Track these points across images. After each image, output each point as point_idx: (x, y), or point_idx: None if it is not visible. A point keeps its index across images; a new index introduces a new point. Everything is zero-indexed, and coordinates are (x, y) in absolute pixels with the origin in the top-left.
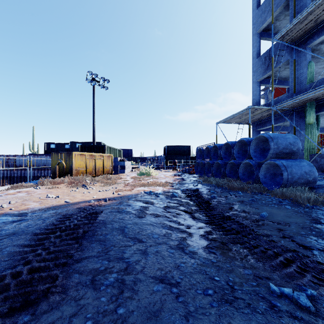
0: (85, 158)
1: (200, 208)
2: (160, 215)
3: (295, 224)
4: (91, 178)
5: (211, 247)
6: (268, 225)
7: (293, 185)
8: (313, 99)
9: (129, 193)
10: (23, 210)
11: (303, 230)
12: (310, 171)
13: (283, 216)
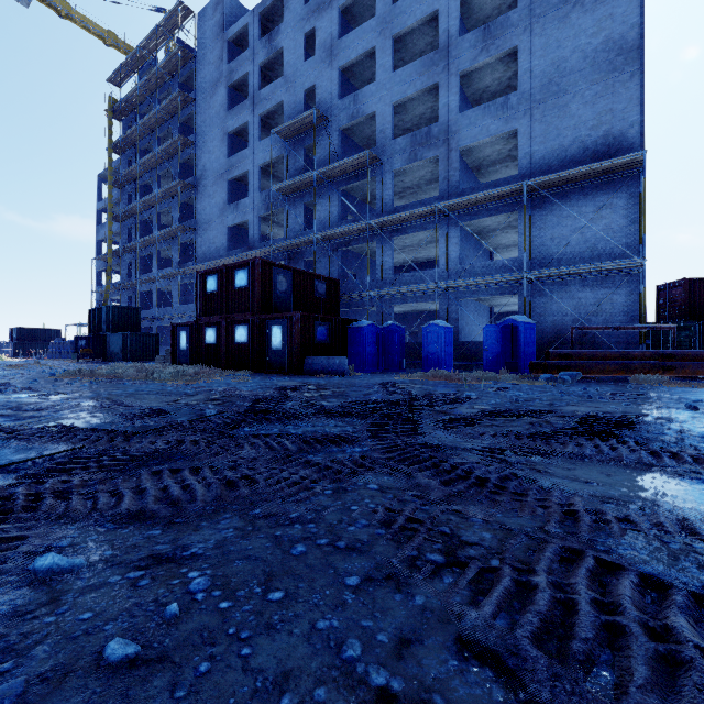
0: None
1: None
2: None
3: None
4: None
5: None
6: None
7: None
8: None
9: None
10: None
11: None
12: None
13: None
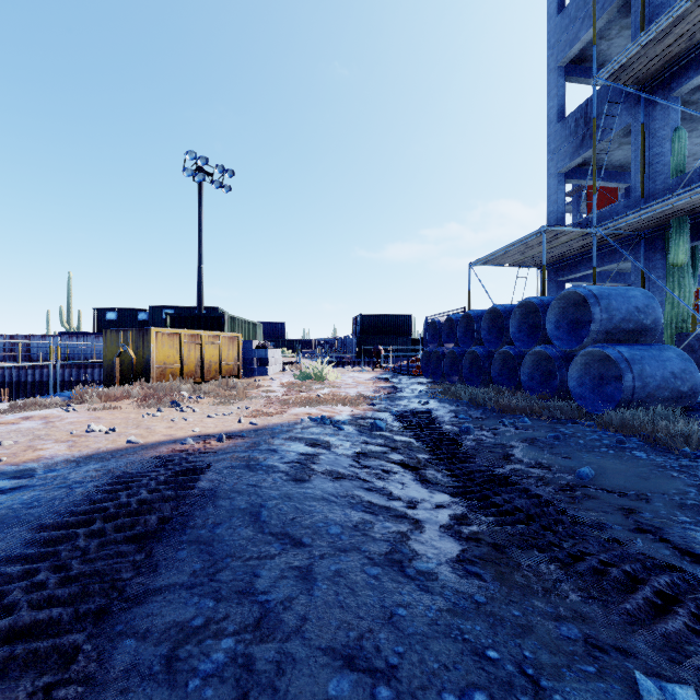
0: (180, 341)
1: (438, 457)
2: (346, 475)
3: (663, 496)
4: (193, 387)
5: (471, 560)
6: (597, 499)
7: (645, 403)
8: (684, 211)
9: (276, 421)
10: (28, 462)
11: (684, 513)
12: (684, 371)
13: (630, 478)
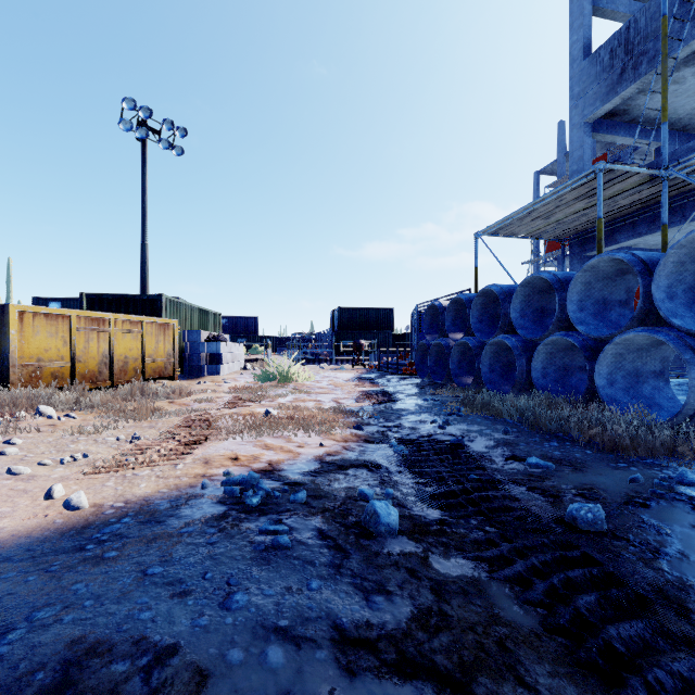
0: (70, 327)
1: None
2: None
3: None
4: (78, 397)
5: None
6: None
7: None
8: None
9: (143, 490)
10: None
11: None
12: None
13: None
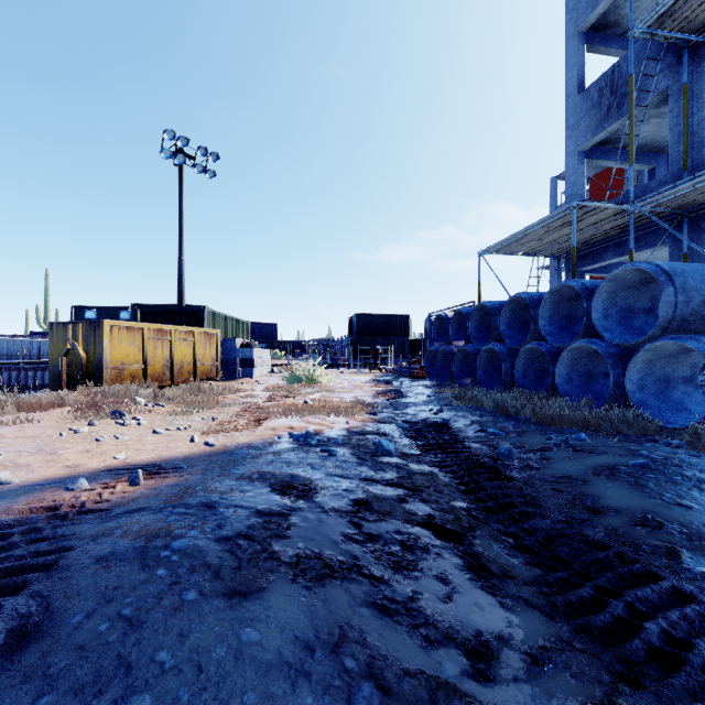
0: (143, 337)
1: (485, 507)
2: (336, 565)
3: None
4: (155, 392)
5: None
6: None
7: None
8: None
9: (244, 440)
10: None
11: None
12: None
13: None
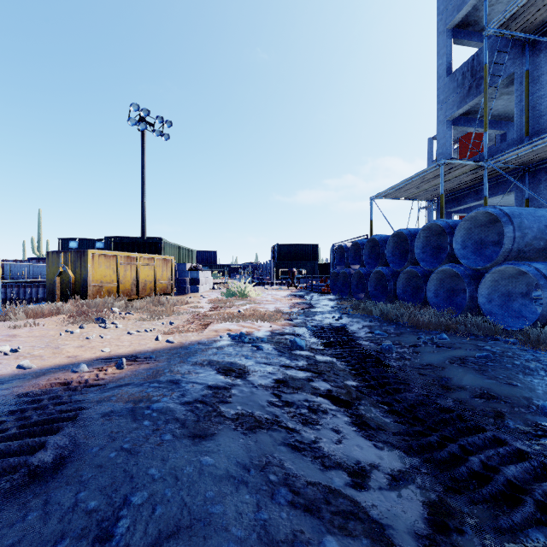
0: (116, 262)
1: (368, 385)
2: (263, 420)
3: None
4: (126, 304)
5: None
6: None
7: None
8: None
9: (195, 338)
10: None
11: None
12: None
13: None
